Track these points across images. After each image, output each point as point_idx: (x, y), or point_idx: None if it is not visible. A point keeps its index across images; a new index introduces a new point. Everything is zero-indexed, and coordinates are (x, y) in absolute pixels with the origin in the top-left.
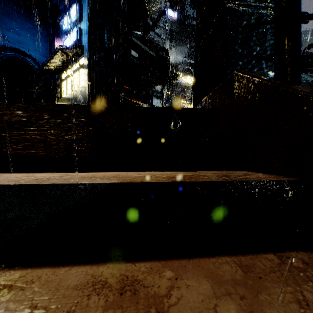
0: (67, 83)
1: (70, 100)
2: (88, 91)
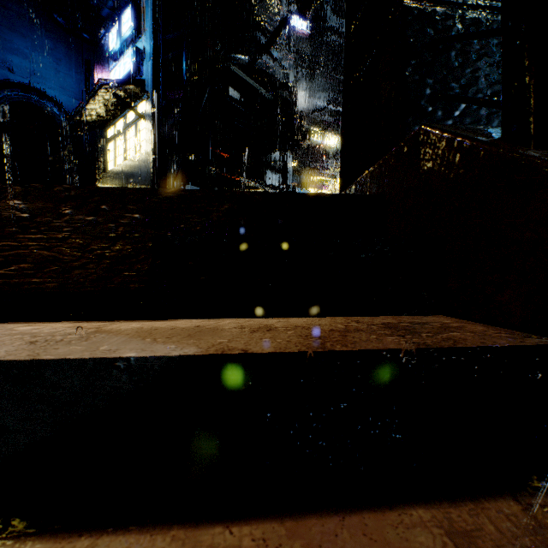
0: (116, 146)
1: (121, 175)
2: (153, 159)
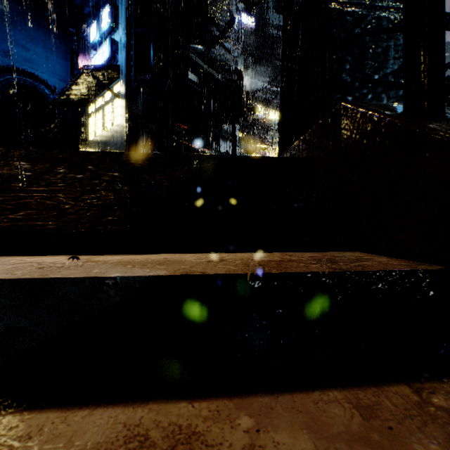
0: (96, 120)
1: (100, 143)
2: (127, 131)
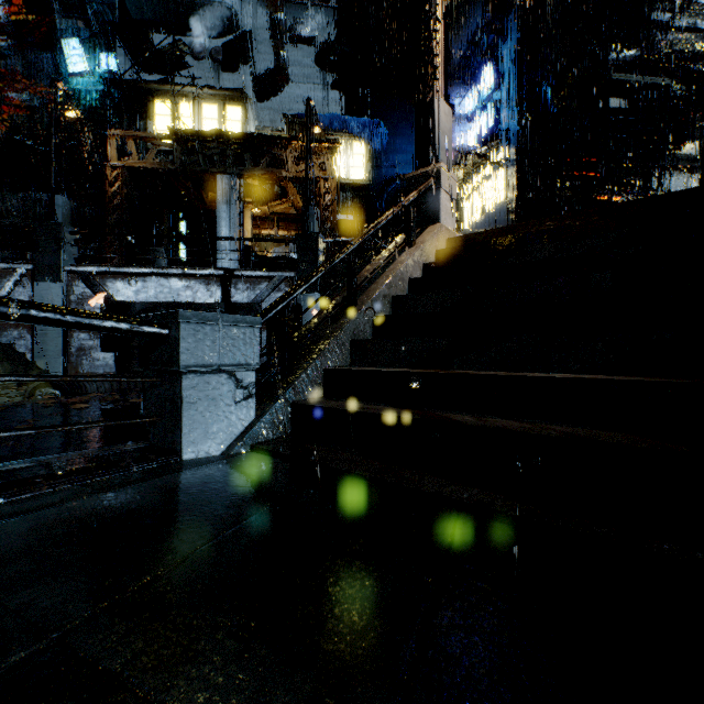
0: (472, 203)
1: (479, 229)
2: (517, 205)
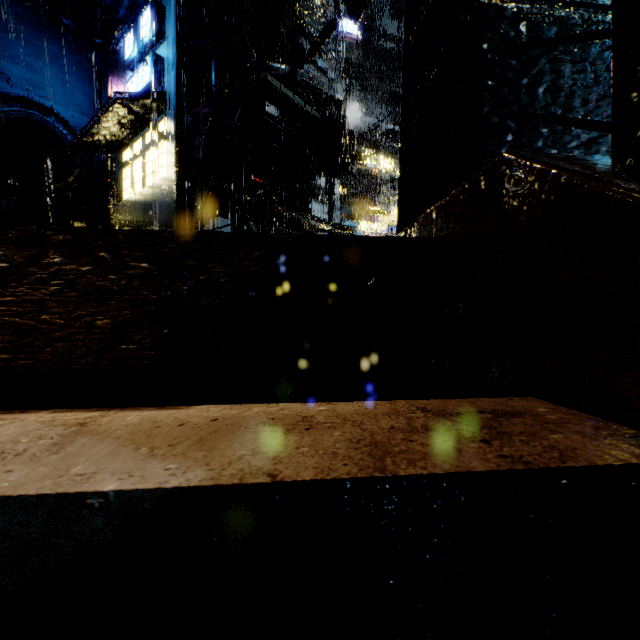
0: (133, 171)
1: (139, 205)
2: (177, 187)
